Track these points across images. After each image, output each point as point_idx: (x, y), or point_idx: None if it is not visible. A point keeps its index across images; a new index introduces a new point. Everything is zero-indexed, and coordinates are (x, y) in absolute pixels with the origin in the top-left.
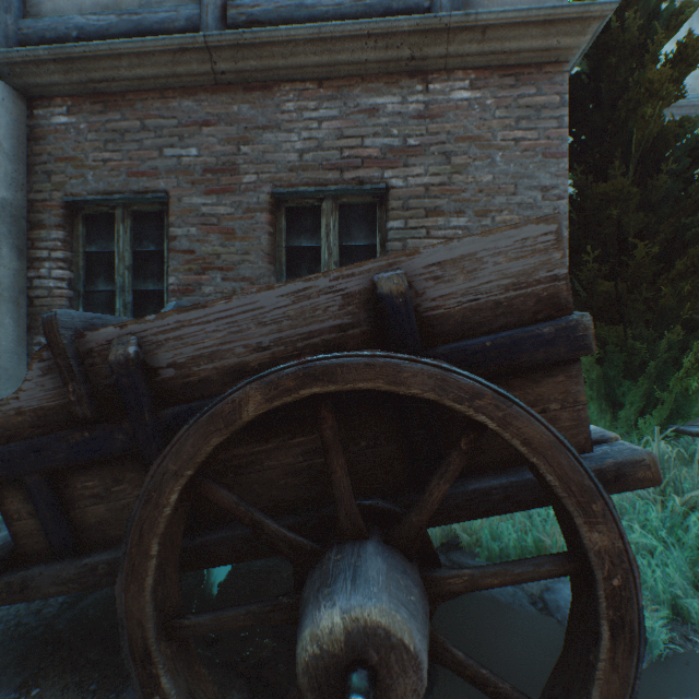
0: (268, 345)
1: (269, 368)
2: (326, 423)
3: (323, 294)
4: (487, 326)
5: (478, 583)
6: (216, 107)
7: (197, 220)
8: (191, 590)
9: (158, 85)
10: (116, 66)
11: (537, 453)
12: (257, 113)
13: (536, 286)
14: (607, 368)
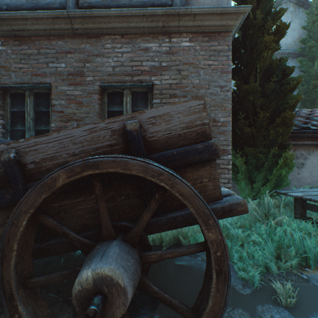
0: (78, 153)
1: None
2: (96, 187)
3: (102, 130)
4: (176, 145)
5: (163, 257)
6: (74, 45)
7: (65, 97)
8: (54, 268)
9: (46, 33)
10: (25, 23)
11: (186, 199)
12: (93, 48)
13: (196, 127)
14: (248, 165)
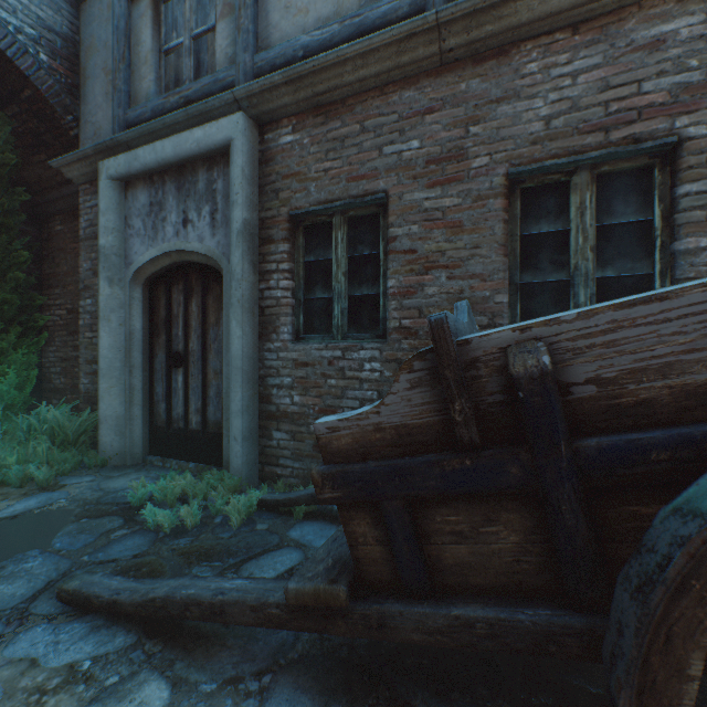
0: None
1: None
2: None
3: None
4: None
5: None
6: (440, 91)
7: (418, 216)
8: None
9: (378, 83)
10: (339, 73)
11: None
12: (488, 85)
13: None
14: None
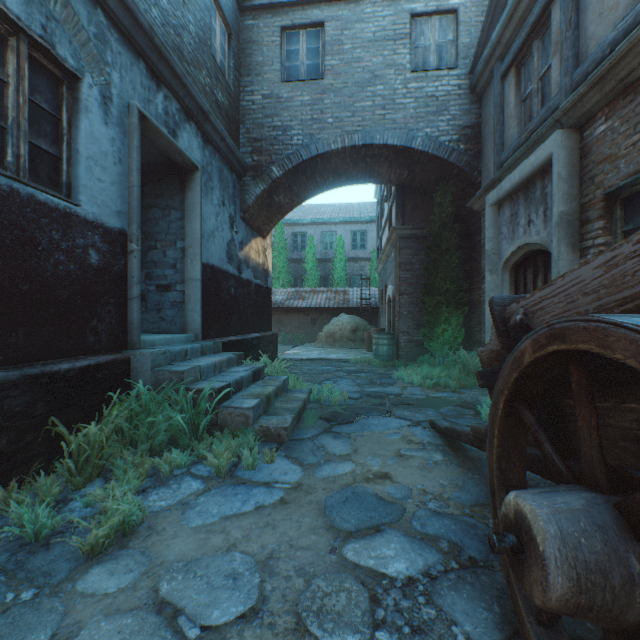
0: (591, 312)
1: None
2: (570, 377)
3: (628, 259)
4: None
5: None
6: None
7: None
8: None
9: None
10: (637, 52)
11: None
12: None
13: None
14: None
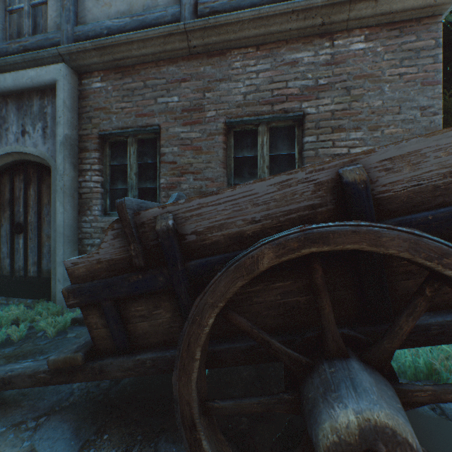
0: (259, 219)
1: (259, 235)
2: (317, 273)
3: (300, 183)
4: (426, 204)
5: (441, 398)
6: (190, 69)
7: (177, 142)
8: None
9: (154, 59)
10: (129, 49)
11: None
12: (215, 71)
13: None
14: None
